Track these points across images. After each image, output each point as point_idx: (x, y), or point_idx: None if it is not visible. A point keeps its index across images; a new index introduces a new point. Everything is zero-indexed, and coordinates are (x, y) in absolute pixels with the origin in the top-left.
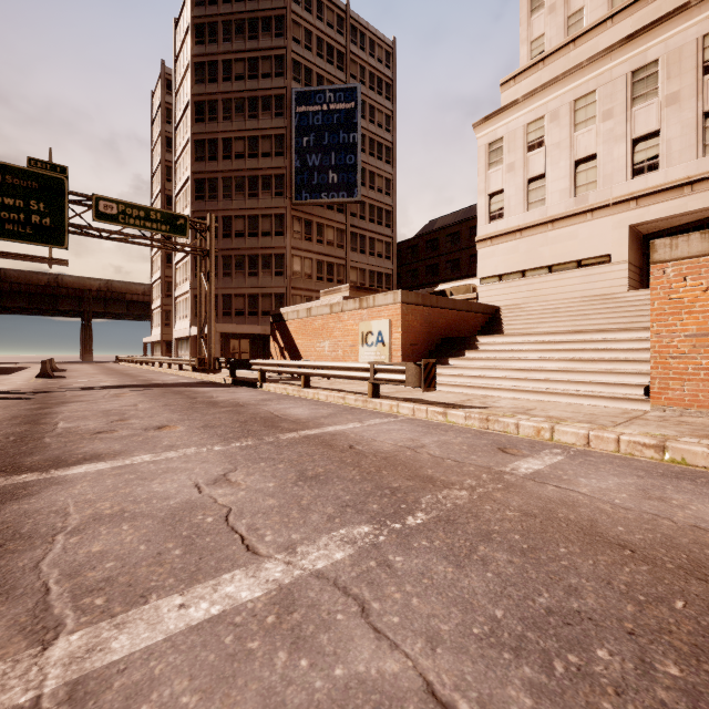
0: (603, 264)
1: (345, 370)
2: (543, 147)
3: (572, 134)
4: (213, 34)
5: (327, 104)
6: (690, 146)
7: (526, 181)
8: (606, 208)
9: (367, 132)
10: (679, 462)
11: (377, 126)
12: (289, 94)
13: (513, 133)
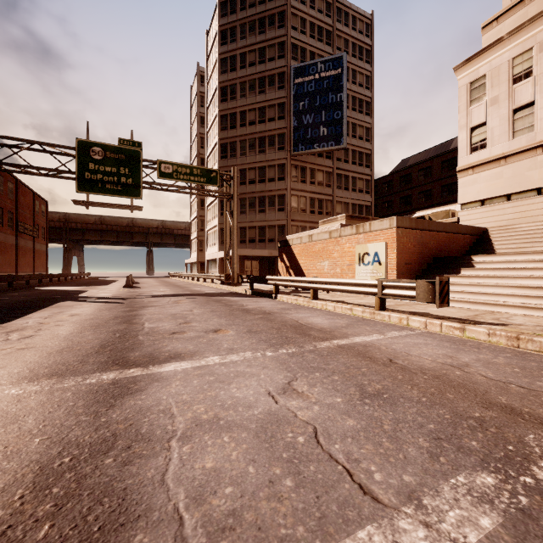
0: None
1: (351, 286)
2: (531, 77)
3: None
4: (233, 36)
5: (318, 73)
6: None
7: (512, 111)
8: None
9: (350, 92)
10: None
11: (358, 86)
12: (289, 71)
13: (497, 69)
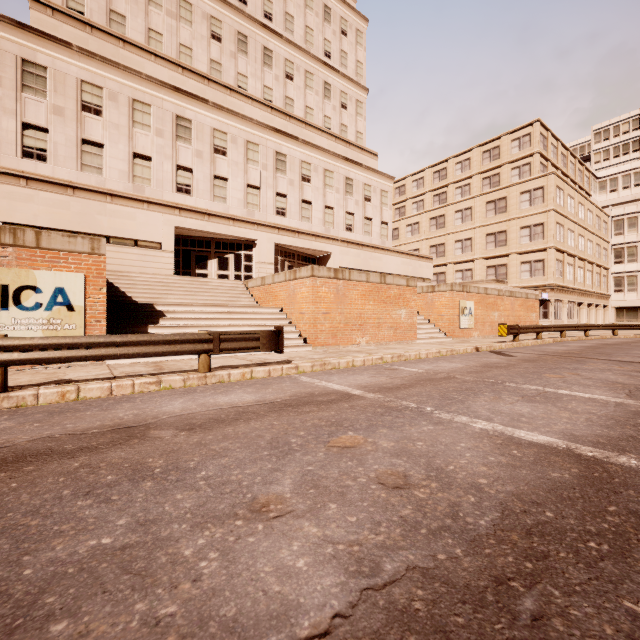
0: (156, 249)
1: (157, 345)
2: (102, 118)
3: (131, 127)
4: None
5: None
6: (208, 191)
7: (81, 139)
8: (160, 206)
9: None
10: (386, 362)
11: None
12: None
13: (63, 75)
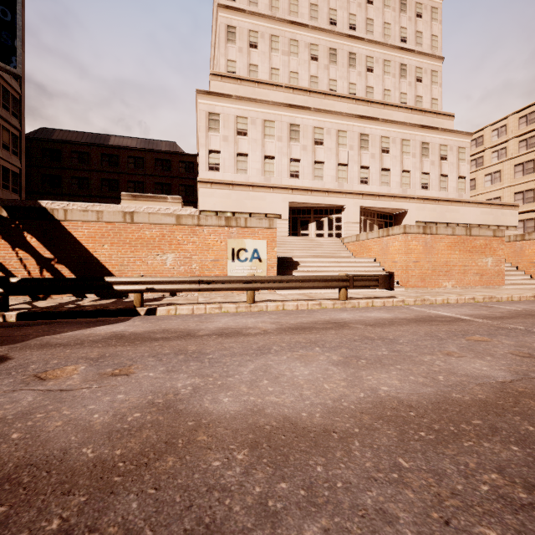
0: (277, 218)
1: (319, 282)
2: (247, 137)
3: (263, 139)
4: None
5: None
6: (310, 173)
7: (236, 153)
8: (280, 189)
9: None
10: (477, 302)
11: None
12: None
13: (227, 116)
